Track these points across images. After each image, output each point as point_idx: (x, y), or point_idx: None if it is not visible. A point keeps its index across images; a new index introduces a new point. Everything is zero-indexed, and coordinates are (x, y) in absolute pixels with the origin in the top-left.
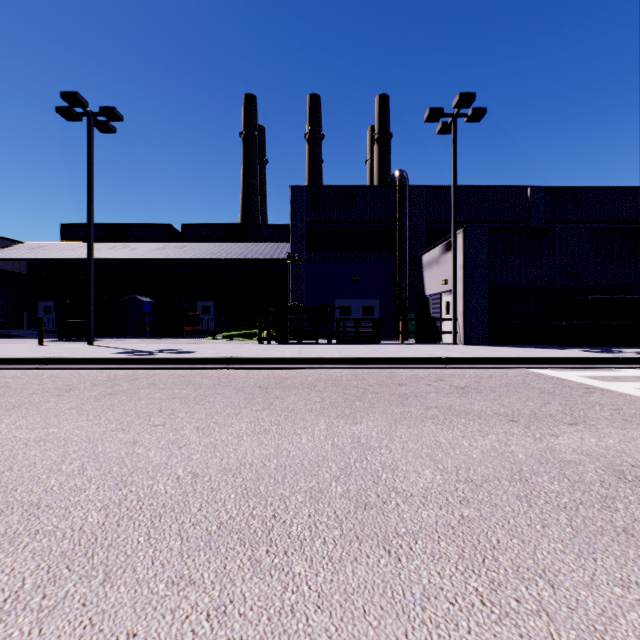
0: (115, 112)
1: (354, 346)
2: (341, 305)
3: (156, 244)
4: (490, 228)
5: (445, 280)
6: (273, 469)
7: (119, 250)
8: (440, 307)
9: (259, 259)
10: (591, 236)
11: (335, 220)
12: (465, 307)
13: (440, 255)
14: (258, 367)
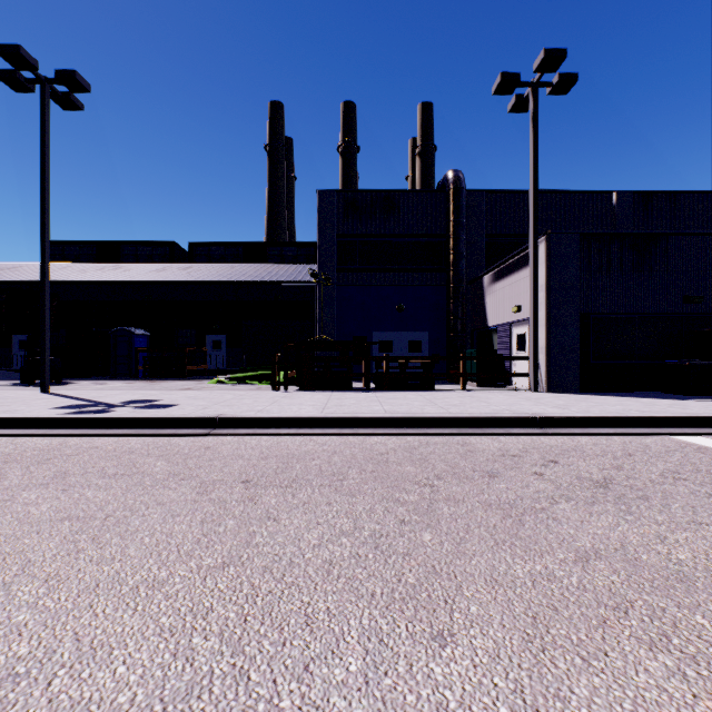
0: (77, 77)
1: (400, 394)
2: (381, 339)
3: (155, 265)
4: (582, 235)
5: (518, 306)
6: None
7: (108, 271)
8: (509, 341)
9: (279, 282)
10: None
11: (373, 233)
12: (549, 341)
13: (509, 274)
14: (258, 433)
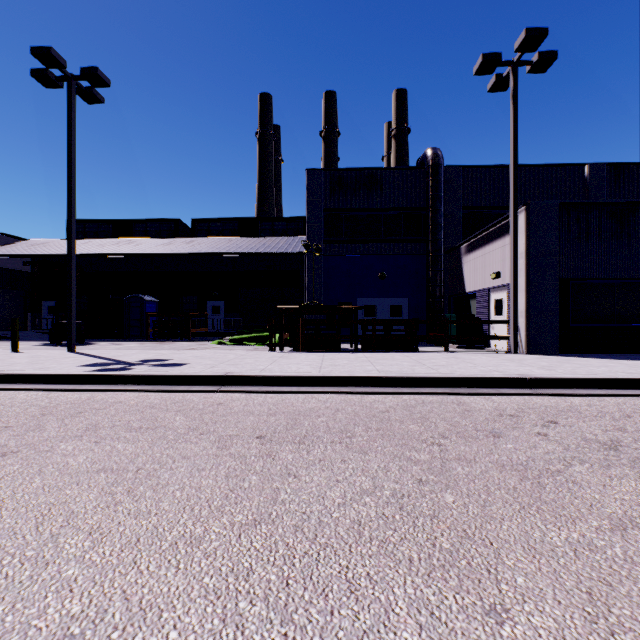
0: (98, 73)
1: (387, 355)
2: (364, 304)
3: (163, 239)
4: (561, 205)
5: (496, 273)
6: None
7: (122, 246)
8: (487, 306)
9: (272, 253)
10: None
11: (357, 207)
12: (529, 306)
13: (487, 243)
14: (263, 390)
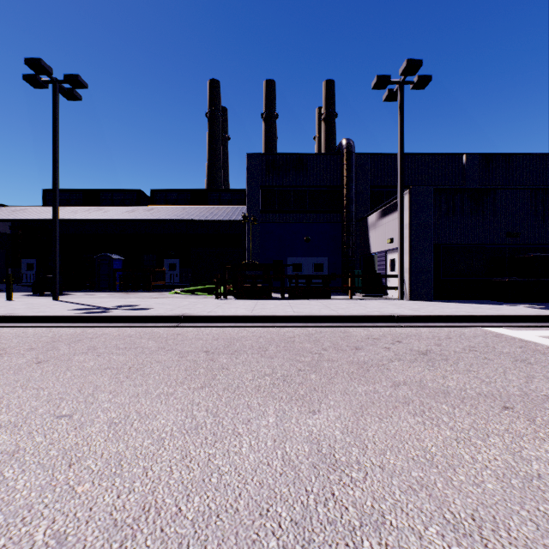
0: (79, 79)
1: (306, 301)
2: (293, 262)
3: (127, 207)
4: (434, 189)
5: (390, 239)
6: (189, 524)
7: (93, 212)
8: (385, 264)
9: (218, 220)
10: (530, 197)
11: (288, 184)
12: (411, 264)
13: (385, 216)
14: (210, 325)
